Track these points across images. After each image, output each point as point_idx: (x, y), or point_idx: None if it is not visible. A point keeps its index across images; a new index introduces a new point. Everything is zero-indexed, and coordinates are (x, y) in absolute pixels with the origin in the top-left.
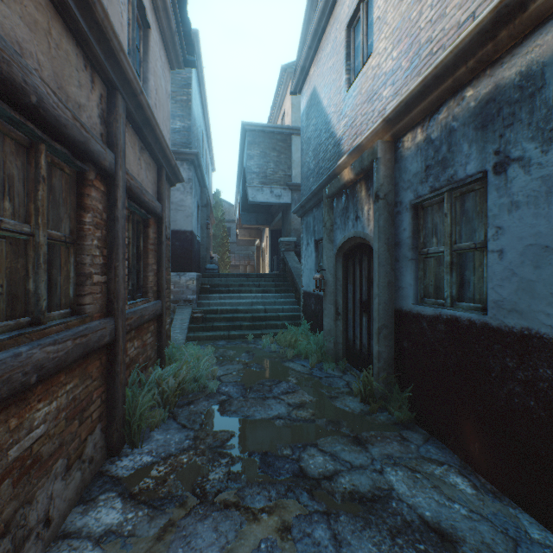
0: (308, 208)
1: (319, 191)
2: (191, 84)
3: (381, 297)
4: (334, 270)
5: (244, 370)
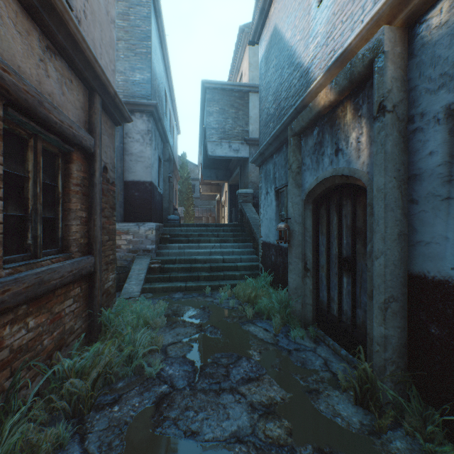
0: (267, 155)
1: (281, 132)
2: (150, 37)
3: (388, 256)
4: (302, 218)
5: (196, 336)
